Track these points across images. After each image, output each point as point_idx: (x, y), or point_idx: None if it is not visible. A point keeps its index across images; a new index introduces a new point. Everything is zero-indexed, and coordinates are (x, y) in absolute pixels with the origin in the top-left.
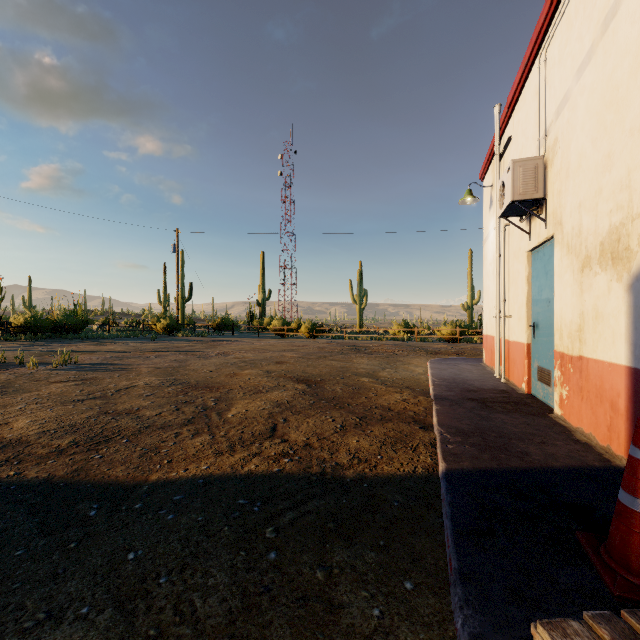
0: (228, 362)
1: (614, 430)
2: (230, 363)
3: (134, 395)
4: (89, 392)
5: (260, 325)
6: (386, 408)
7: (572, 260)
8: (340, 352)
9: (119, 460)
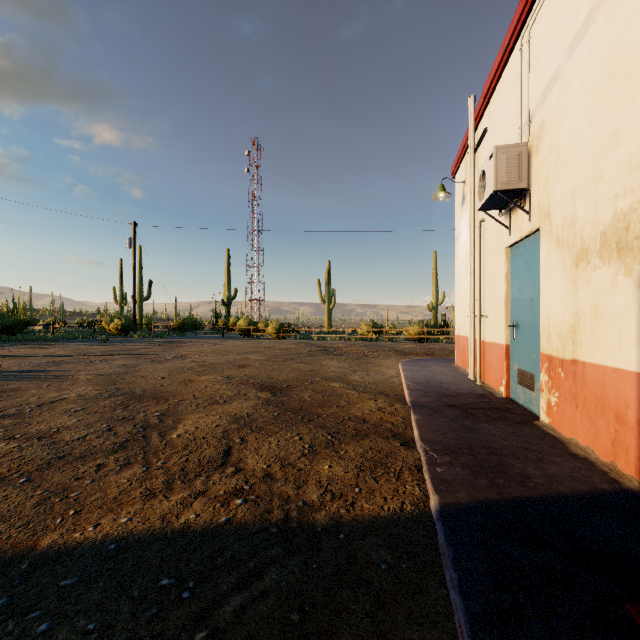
0: (184, 367)
1: (621, 445)
2: (186, 368)
3: (59, 411)
4: (0, 408)
5: (225, 325)
6: (360, 419)
7: (563, 254)
8: (308, 354)
9: (3, 513)
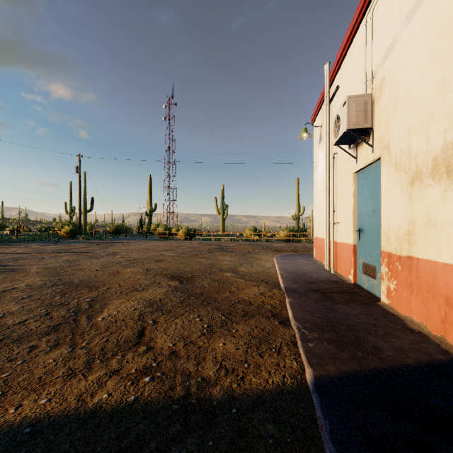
0: (114, 261)
1: (450, 323)
2: (116, 262)
3: (8, 298)
4: None
5: (148, 230)
6: (247, 302)
7: (400, 176)
8: (208, 251)
9: None
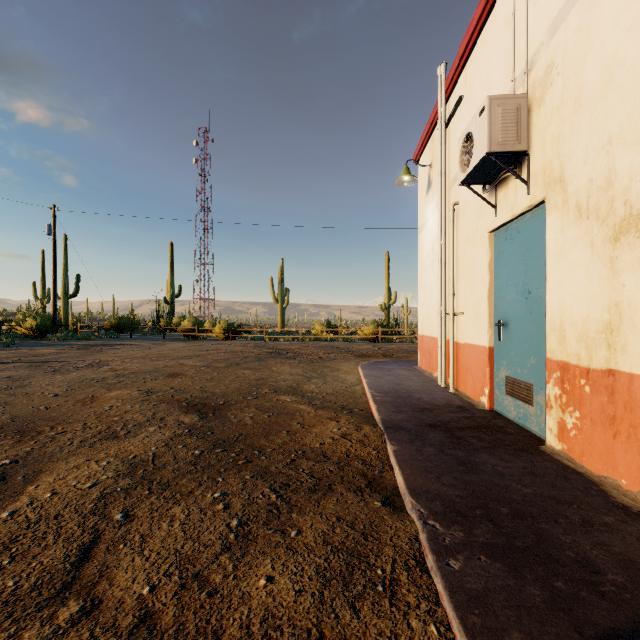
0: (94, 378)
1: None
2: (96, 379)
3: None
4: None
5: (168, 325)
6: (319, 454)
7: (589, 228)
8: (257, 357)
9: None
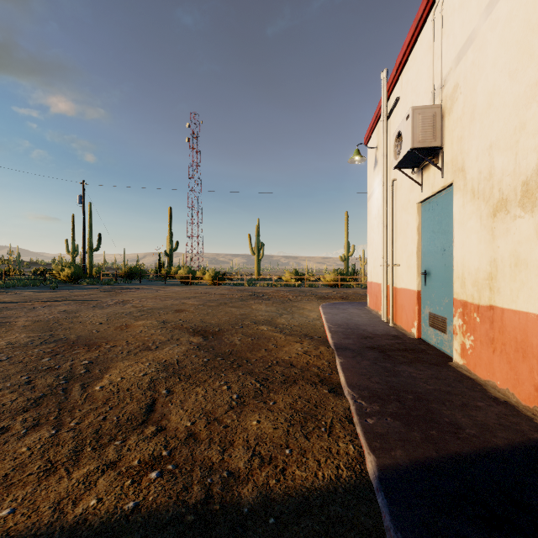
0: (123, 312)
1: None
2: (125, 313)
3: None
4: None
5: (168, 273)
6: (288, 363)
7: (479, 205)
8: (240, 298)
9: None
